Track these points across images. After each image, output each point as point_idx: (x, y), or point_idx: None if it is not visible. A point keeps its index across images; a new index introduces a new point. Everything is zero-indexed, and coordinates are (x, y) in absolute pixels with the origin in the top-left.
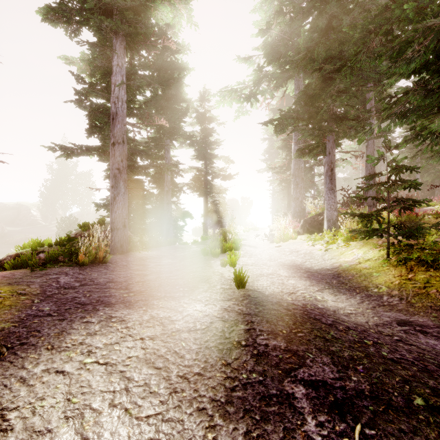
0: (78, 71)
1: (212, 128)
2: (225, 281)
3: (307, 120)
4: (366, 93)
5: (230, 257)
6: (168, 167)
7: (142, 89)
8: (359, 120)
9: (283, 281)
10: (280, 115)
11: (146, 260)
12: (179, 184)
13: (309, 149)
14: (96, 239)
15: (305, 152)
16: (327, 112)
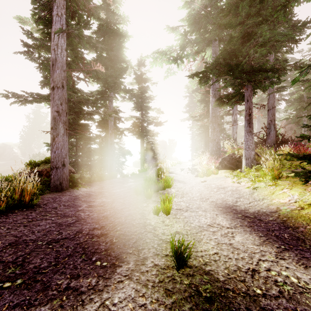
0: (31, 30)
1: (147, 87)
2: (159, 246)
3: (227, 73)
4: (268, 57)
5: (163, 200)
6: (109, 113)
7: (83, 40)
8: (275, 71)
9: (229, 239)
10: (204, 67)
11: (82, 198)
12: (122, 129)
13: (227, 99)
14: (21, 182)
15: (224, 101)
16: (247, 64)
